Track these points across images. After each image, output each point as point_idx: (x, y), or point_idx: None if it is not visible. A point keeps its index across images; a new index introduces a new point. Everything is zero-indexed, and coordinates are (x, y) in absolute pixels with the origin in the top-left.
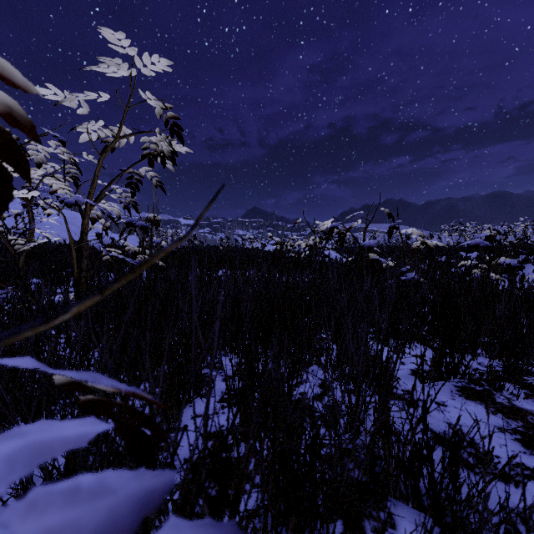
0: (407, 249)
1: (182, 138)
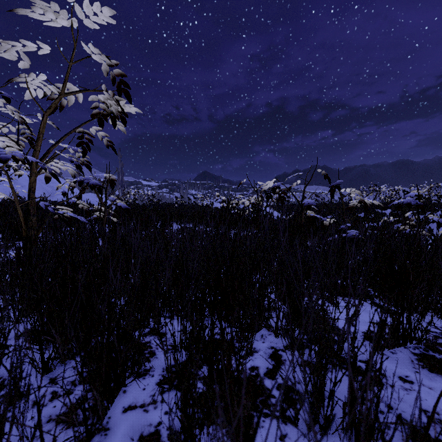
0: (332, 207)
1: (129, 97)
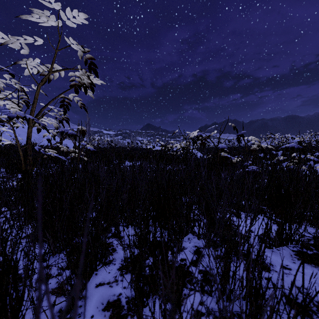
0: (240, 149)
1: (97, 73)
